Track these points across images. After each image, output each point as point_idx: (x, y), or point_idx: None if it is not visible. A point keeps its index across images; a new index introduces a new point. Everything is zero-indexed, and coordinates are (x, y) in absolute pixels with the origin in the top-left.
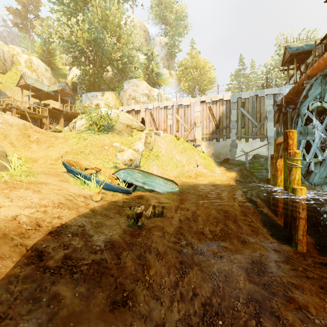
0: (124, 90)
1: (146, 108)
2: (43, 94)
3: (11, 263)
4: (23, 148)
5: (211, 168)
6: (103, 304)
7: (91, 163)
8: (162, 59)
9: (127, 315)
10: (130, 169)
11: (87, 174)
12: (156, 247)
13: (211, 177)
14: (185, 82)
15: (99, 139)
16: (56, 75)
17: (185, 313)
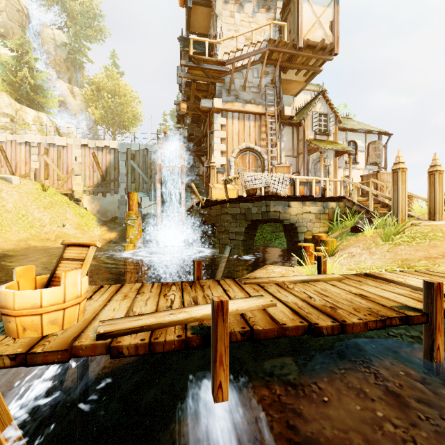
0: None
1: None
2: None
3: None
4: None
5: (88, 228)
6: None
7: None
8: (58, 65)
9: None
10: None
11: None
12: None
13: (75, 238)
14: (97, 108)
15: None
16: None
17: None
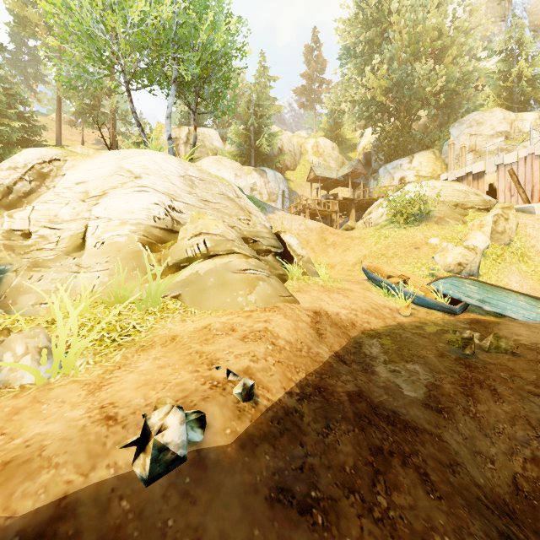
0: (450, 144)
1: (498, 164)
2: (331, 182)
3: (344, 341)
4: (321, 254)
5: None
6: (416, 399)
7: (396, 270)
8: None
9: (441, 420)
10: (455, 278)
11: (391, 284)
12: (493, 385)
13: None
14: None
15: (407, 235)
16: (344, 150)
17: (537, 479)
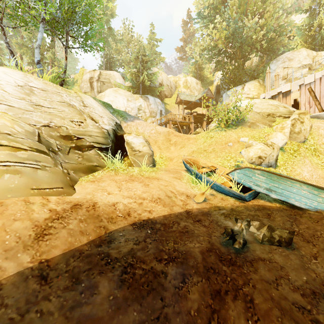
0: (266, 73)
1: (301, 85)
2: (192, 104)
3: (86, 240)
4: (165, 150)
5: None
6: None
7: (209, 162)
8: None
9: None
10: (248, 169)
11: (198, 173)
12: (251, 294)
13: None
14: None
15: (225, 135)
16: (205, 85)
17: None
